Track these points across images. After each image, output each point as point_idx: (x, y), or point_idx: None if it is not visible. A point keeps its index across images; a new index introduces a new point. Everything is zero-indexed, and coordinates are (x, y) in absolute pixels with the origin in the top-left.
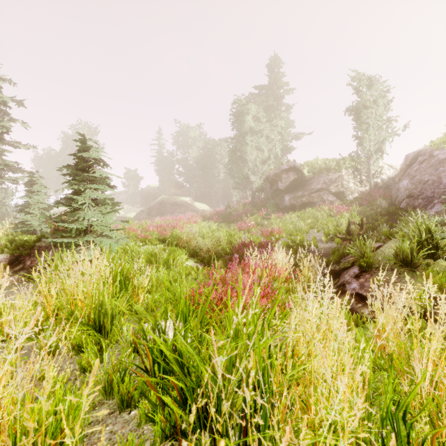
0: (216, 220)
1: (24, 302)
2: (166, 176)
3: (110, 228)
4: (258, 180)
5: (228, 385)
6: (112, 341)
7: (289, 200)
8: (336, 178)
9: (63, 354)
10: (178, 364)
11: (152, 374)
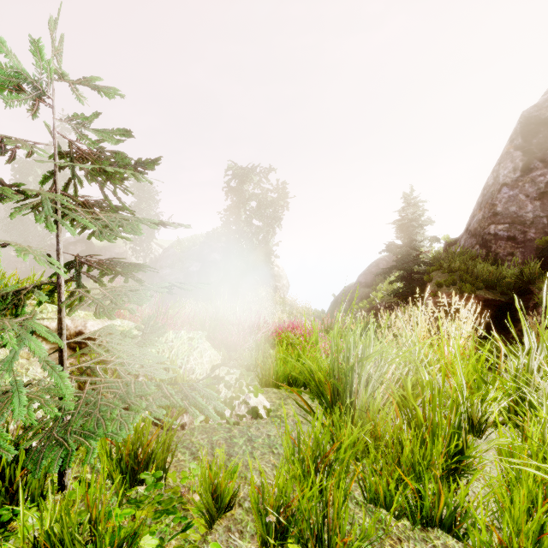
0: None
1: None
2: None
3: None
4: (41, 244)
5: None
6: None
7: None
8: (121, 252)
9: None
10: None
11: None
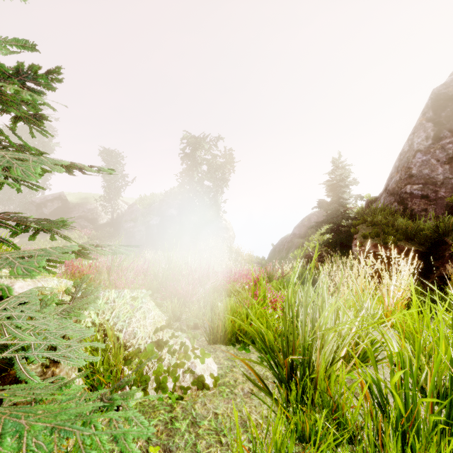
0: None
1: None
2: None
3: None
4: (23, 201)
5: None
6: None
7: None
8: (92, 208)
9: None
10: None
11: None
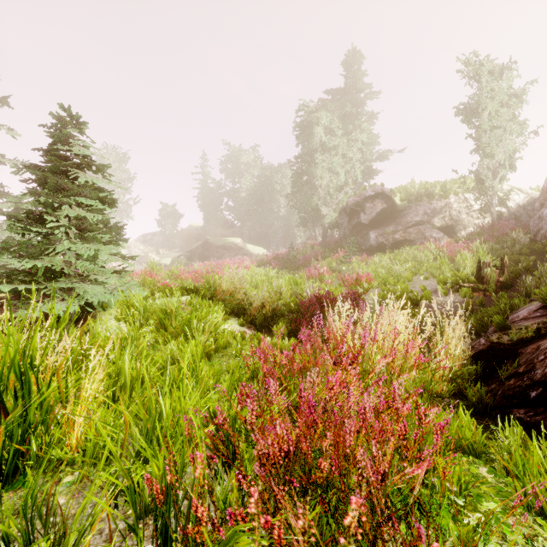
0: (275, 266)
1: None
2: (212, 213)
3: (105, 269)
4: (331, 213)
5: None
6: None
7: (376, 237)
8: (442, 206)
9: None
10: None
11: None
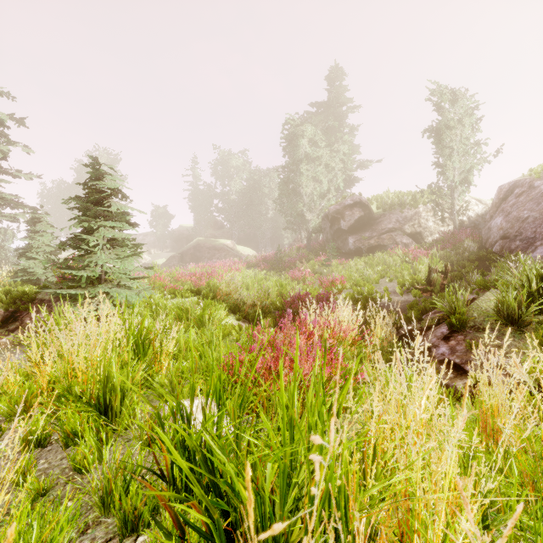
0: (263, 267)
1: (9, 372)
2: (202, 214)
3: (130, 276)
4: (315, 219)
5: (281, 512)
6: (119, 428)
7: (354, 242)
8: (412, 215)
9: (55, 444)
10: (207, 469)
11: (171, 480)
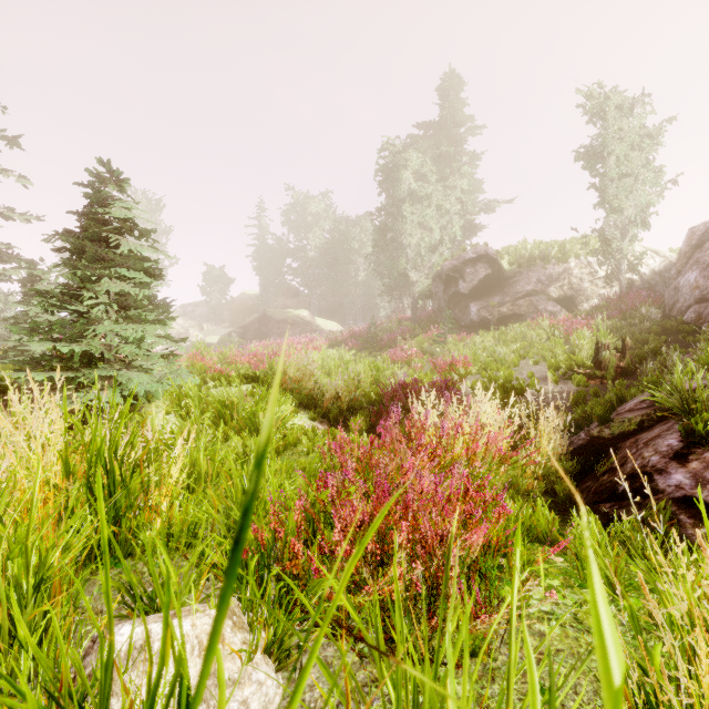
0: (352, 346)
1: None
2: (271, 277)
3: (150, 353)
4: (423, 280)
5: None
6: None
7: (478, 311)
8: (560, 272)
9: None
10: None
11: None
